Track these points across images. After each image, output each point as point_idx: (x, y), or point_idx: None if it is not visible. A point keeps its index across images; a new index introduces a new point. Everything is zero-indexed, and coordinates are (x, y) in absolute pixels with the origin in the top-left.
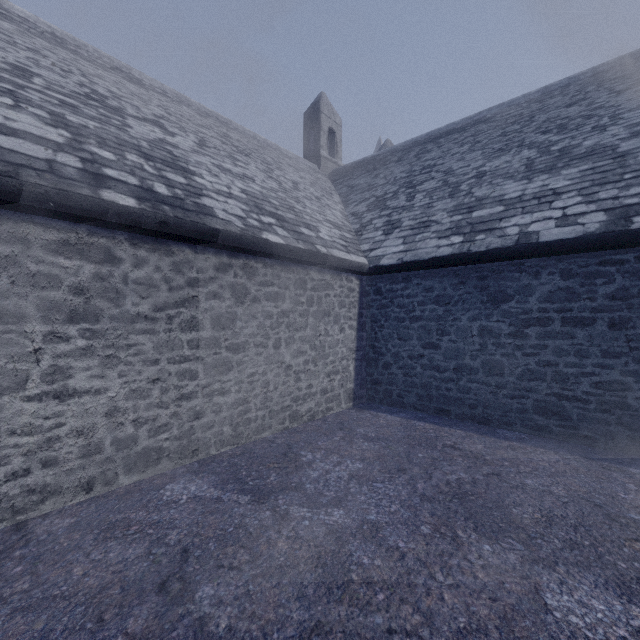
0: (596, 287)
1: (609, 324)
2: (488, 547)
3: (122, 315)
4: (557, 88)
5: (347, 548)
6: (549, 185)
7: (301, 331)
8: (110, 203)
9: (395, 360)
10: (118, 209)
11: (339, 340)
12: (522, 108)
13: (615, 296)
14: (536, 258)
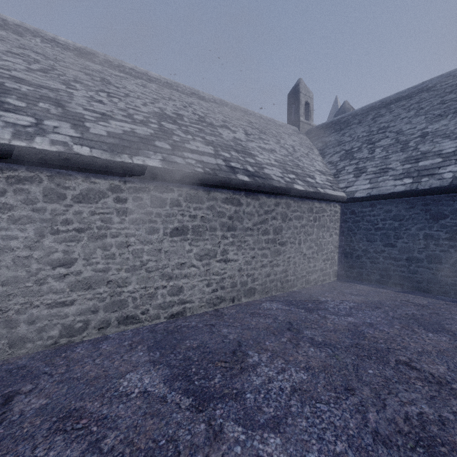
0: None
1: None
2: (431, 334)
3: (243, 228)
4: None
5: (360, 328)
6: None
7: (310, 236)
8: (242, 181)
9: (364, 253)
10: (245, 183)
11: (329, 241)
12: None
13: None
14: None
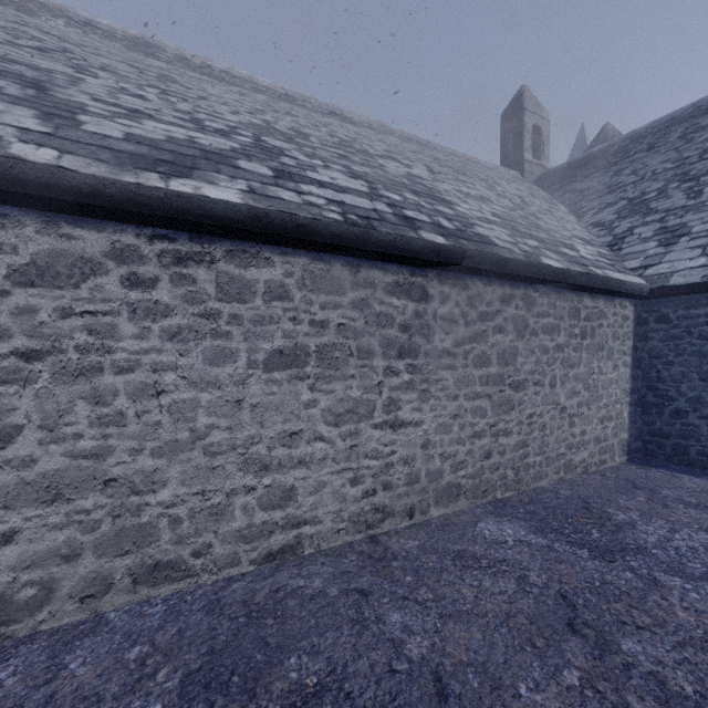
0: None
1: None
2: None
3: (432, 351)
4: None
5: None
6: None
7: (574, 368)
8: (433, 243)
9: (694, 407)
10: (438, 248)
11: (612, 379)
12: None
13: None
14: None
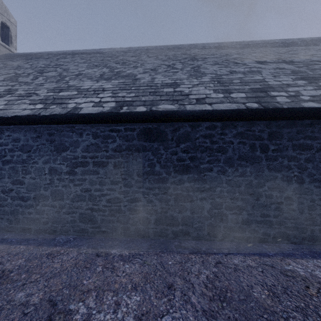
0: (108, 144)
1: (114, 165)
2: None
3: None
4: (133, 49)
5: None
6: (103, 86)
7: None
8: None
9: None
10: None
11: None
12: (117, 52)
13: (116, 149)
14: (81, 124)
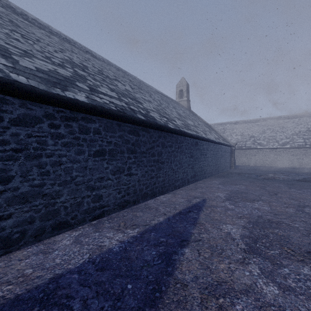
0: None
1: None
2: None
3: (307, 154)
4: None
5: None
6: None
7: None
8: (306, 147)
9: None
10: (307, 147)
11: None
12: None
13: None
14: None
